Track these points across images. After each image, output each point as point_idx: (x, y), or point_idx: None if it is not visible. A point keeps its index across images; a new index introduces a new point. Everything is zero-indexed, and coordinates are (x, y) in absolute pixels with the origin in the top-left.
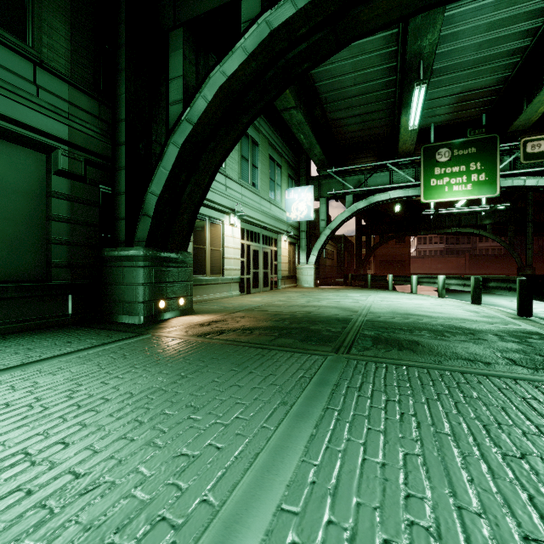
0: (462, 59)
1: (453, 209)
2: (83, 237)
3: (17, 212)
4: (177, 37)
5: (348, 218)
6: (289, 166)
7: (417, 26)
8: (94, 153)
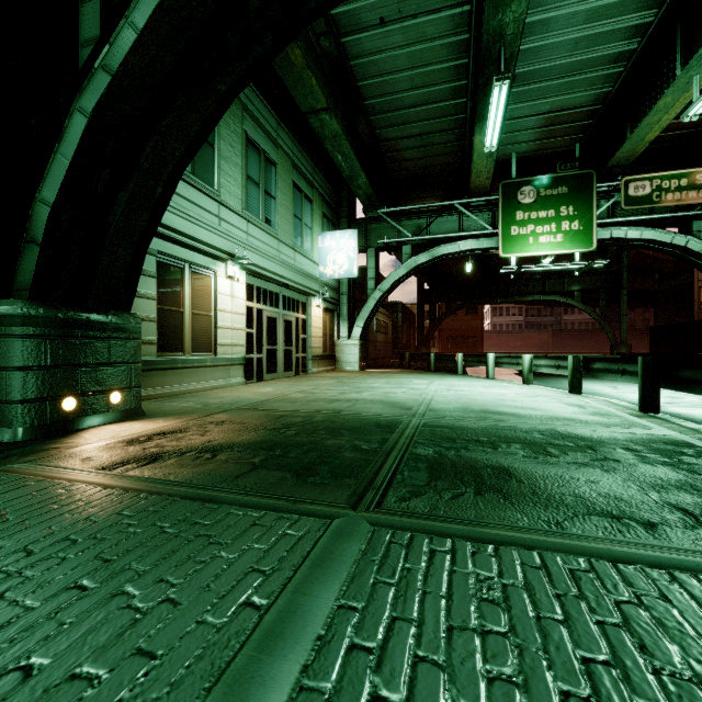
0: (553, 61)
1: (540, 266)
2: None
3: None
4: None
5: (404, 276)
6: (324, 201)
7: None
8: None
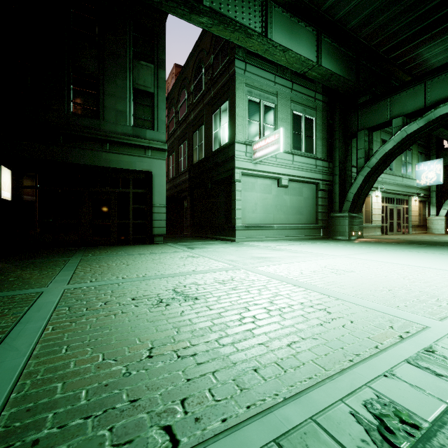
0: None
1: None
2: (324, 210)
3: (310, 204)
4: (361, 134)
5: None
6: (419, 146)
7: None
8: (327, 180)
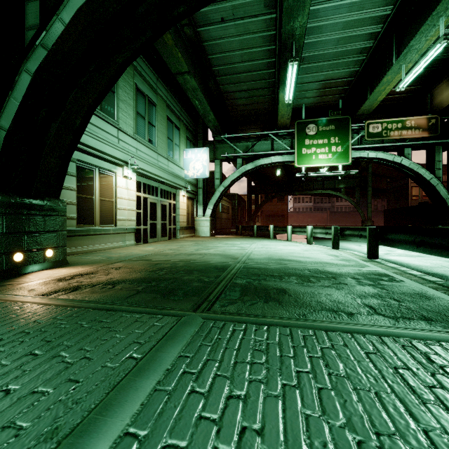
0: (325, 50)
1: (318, 173)
2: None
3: None
4: None
5: (238, 177)
6: (187, 129)
7: (290, 7)
8: None
